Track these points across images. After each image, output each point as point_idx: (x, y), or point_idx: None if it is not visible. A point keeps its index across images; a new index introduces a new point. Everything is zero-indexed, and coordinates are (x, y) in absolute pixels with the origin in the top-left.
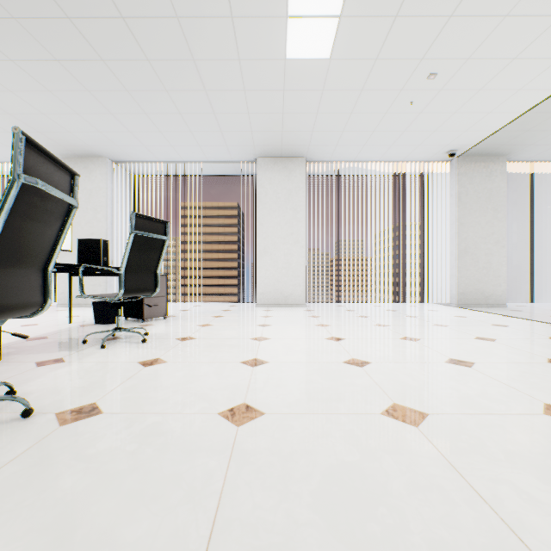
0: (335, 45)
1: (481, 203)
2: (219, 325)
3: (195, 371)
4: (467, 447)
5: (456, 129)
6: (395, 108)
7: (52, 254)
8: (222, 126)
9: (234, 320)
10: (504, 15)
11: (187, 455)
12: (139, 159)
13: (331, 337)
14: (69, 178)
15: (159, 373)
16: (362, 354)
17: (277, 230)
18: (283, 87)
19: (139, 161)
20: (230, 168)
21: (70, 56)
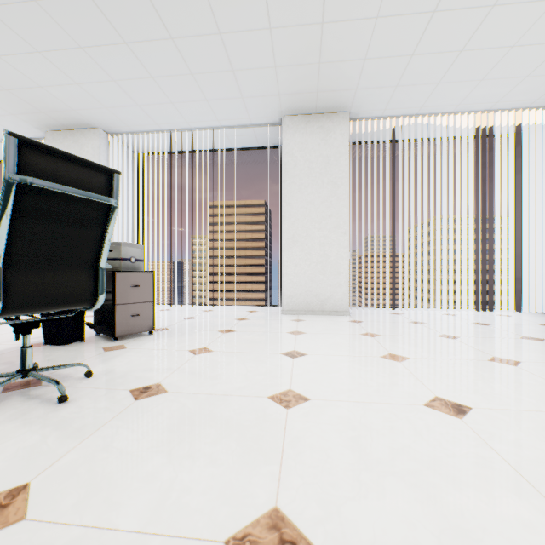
0: None
1: None
2: (222, 352)
3: None
4: None
5: None
6: None
7: None
8: (233, 61)
9: (248, 340)
10: None
11: None
12: (138, 128)
13: (432, 397)
14: None
15: None
16: None
17: (310, 211)
18: None
19: (139, 131)
20: (249, 136)
21: None
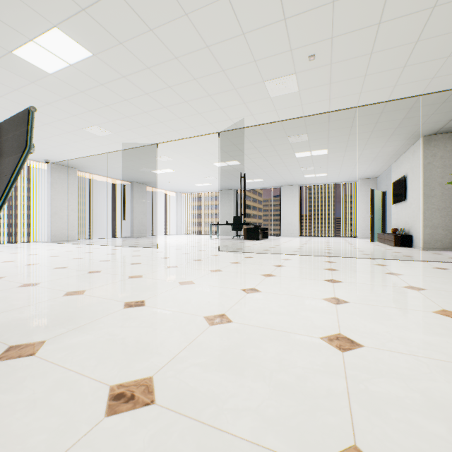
0: None
1: (65, 189)
2: None
3: None
4: (24, 261)
5: (47, 154)
6: None
7: None
8: None
9: None
10: (56, 135)
11: None
12: None
13: None
14: None
15: None
16: None
17: None
18: None
19: None
20: None
21: None
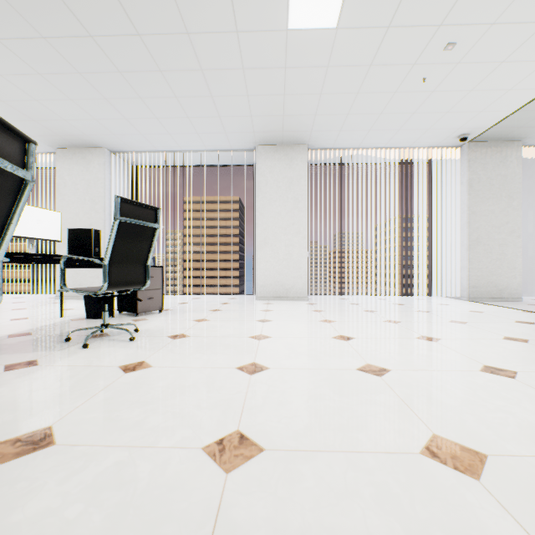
0: (343, 10)
1: (495, 190)
2: (216, 321)
3: (181, 380)
4: None
5: (471, 110)
6: (406, 87)
7: (0, 240)
8: (220, 111)
9: (232, 315)
10: None
11: (148, 531)
12: (138, 149)
13: (338, 335)
14: (21, 145)
15: (140, 382)
16: (377, 358)
17: (278, 220)
18: (285, 64)
19: (138, 151)
20: (229, 157)
21: (56, 32)
